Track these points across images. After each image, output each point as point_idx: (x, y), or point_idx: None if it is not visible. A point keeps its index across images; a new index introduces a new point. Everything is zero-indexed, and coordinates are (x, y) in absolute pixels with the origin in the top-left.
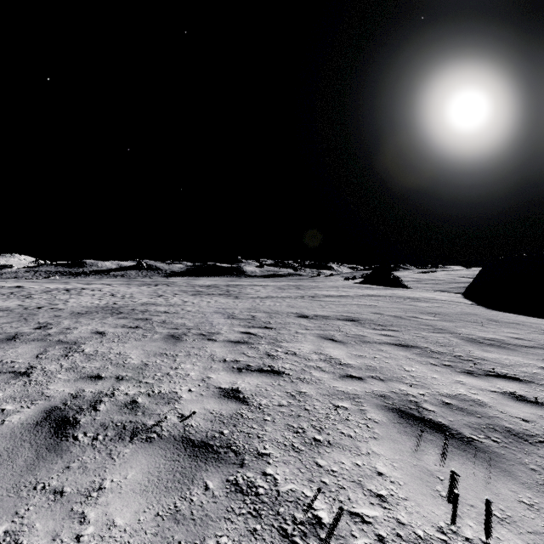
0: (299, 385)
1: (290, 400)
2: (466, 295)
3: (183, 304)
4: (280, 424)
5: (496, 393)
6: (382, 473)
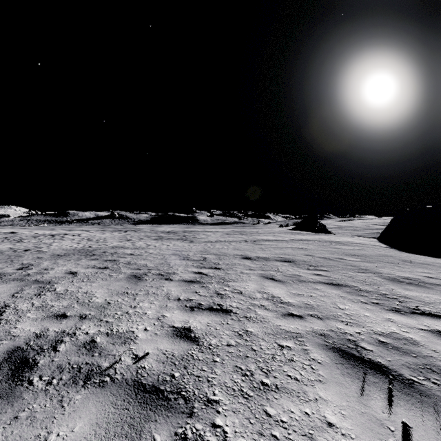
0: (246, 324)
1: (237, 340)
2: (380, 239)
3: (146, 247)
4: (229, 366)
5: (426, 332)
6: (333, 424)
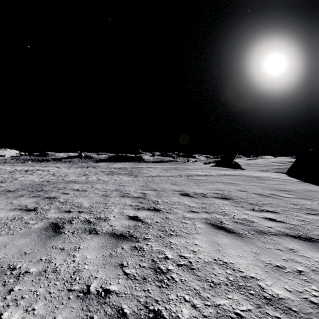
0: None
1: None
2: (288, 174)
3: (96, 182)
4: None
5: None
6: None
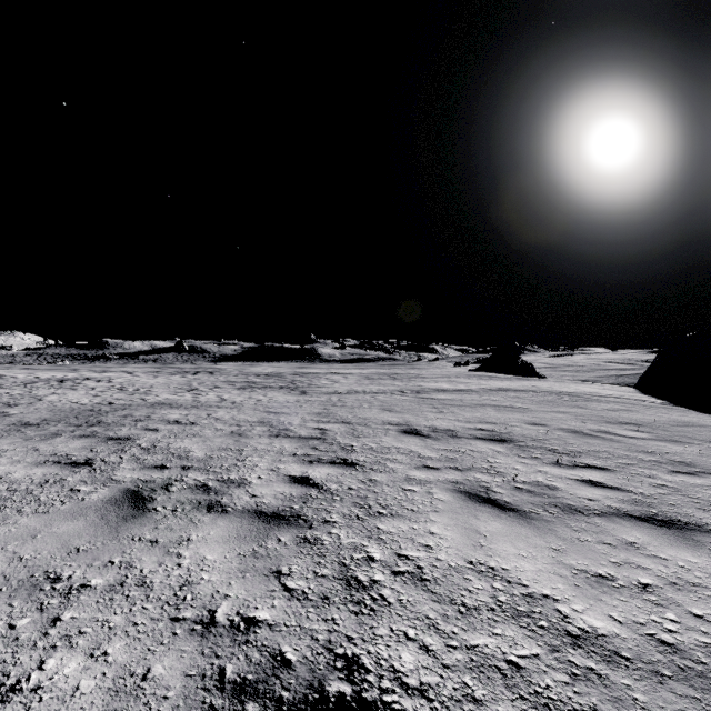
0: None
1: None
2: (640, 388)
3: (216, 405)
4: None
5: None
6: None
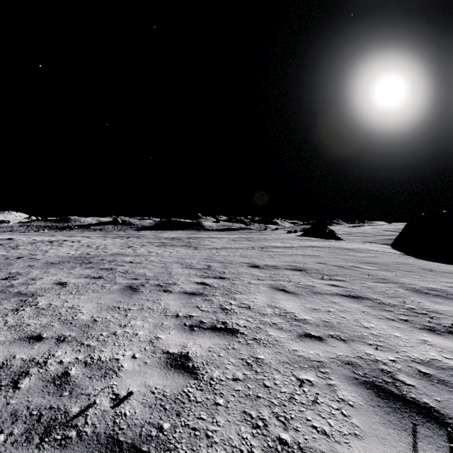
0: (255, 348)
1: (246, 371)
2: (393, 246)
3: (148, 254)
4: (235, 412)
5: None
6: None
